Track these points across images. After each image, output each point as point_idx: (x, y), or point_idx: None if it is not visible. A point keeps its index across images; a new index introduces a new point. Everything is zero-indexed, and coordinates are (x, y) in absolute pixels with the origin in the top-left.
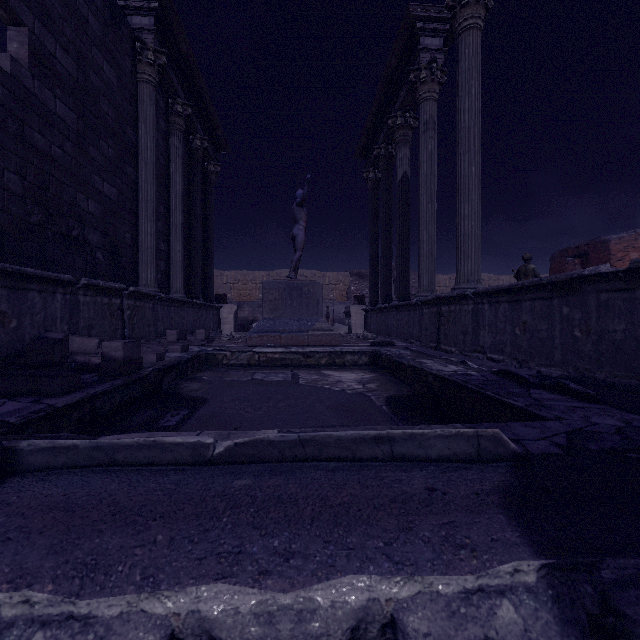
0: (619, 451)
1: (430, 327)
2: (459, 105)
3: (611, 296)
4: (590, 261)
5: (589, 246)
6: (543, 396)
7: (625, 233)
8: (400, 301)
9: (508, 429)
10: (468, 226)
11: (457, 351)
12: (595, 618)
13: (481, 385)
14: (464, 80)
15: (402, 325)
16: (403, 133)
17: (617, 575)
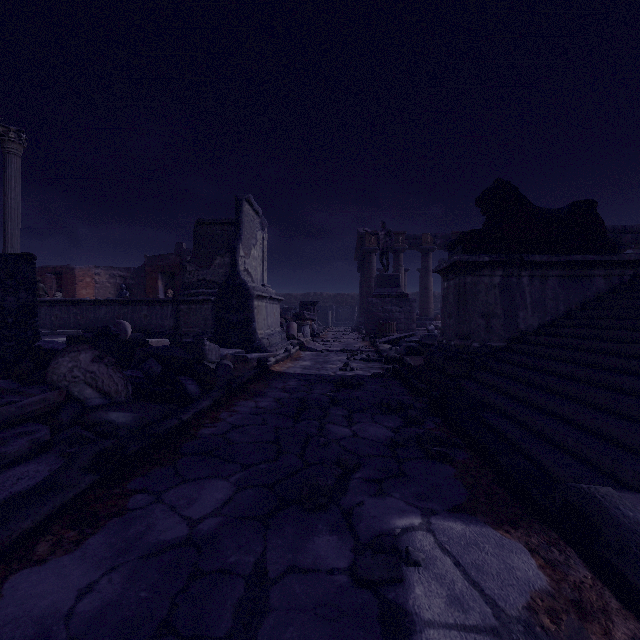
0: None
1: None
2: (7, 192)
3: (90, 307)
4: (64, 279)
5: (63, 269)
6: None
7: (84, 266)
8: None
9: None
10: None
11: None
12: None
13: None
14: (11, 181)
15: None
16: None
17: None
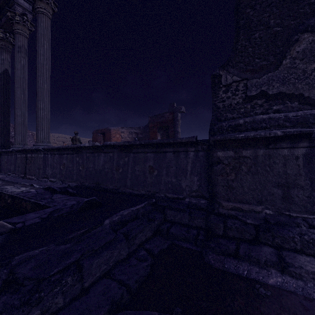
0: (64, 214)
1: (21, 165)
2: (38, 49)
3: (89, 154)
4: (105, 136)
5: (105, 130)
6: (57, 197)
7: (115, 127)
8: (2, 149)
9: (24, 217)
10: (43, 114)
11: (35, 178)
12: (7, 279)
13: (31, 197)
14: (40, 38)
15: (3, 164)
16: (5, 44)
17: (19, 261)
